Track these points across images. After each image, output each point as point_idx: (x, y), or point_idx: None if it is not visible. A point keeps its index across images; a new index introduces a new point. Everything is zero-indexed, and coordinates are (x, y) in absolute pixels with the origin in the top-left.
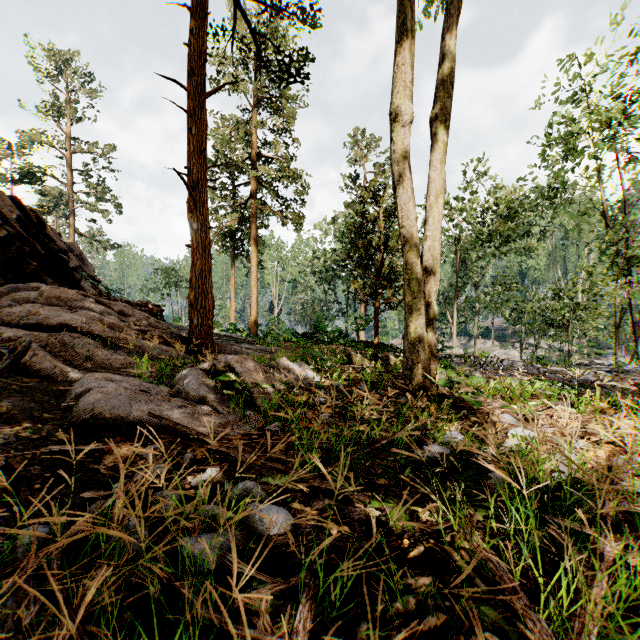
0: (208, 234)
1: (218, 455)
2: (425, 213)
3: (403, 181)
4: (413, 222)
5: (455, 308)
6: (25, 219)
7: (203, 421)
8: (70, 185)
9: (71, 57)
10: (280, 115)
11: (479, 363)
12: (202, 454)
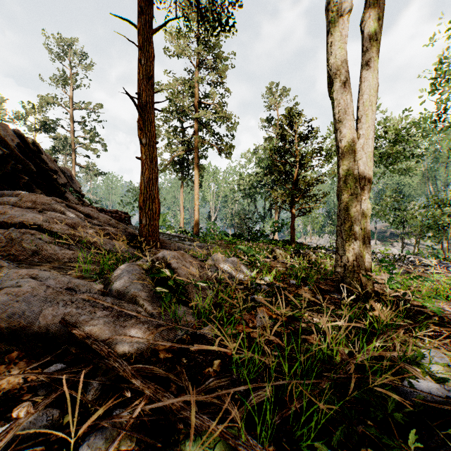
0: (155, 148)
1: (132, 385)
2: (357, 112)
3: (340, 74)
4: (350, 116)
5: None
6: (23, 146)
7: (127, 326)
8: (72, 132)
9: (73, 44)
10: (215, 72)
11: (390, 259)
12: (115, 379)
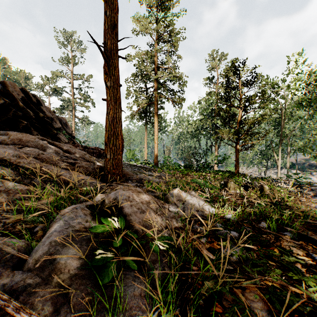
0: (118, 90)
1: None
2: None
3: None
4: None
5: (279, 150)
6: (26, 99)
7: None
8: (73, 95)
9: (73, 35)
10: (170, 44)
11: None
12: None
